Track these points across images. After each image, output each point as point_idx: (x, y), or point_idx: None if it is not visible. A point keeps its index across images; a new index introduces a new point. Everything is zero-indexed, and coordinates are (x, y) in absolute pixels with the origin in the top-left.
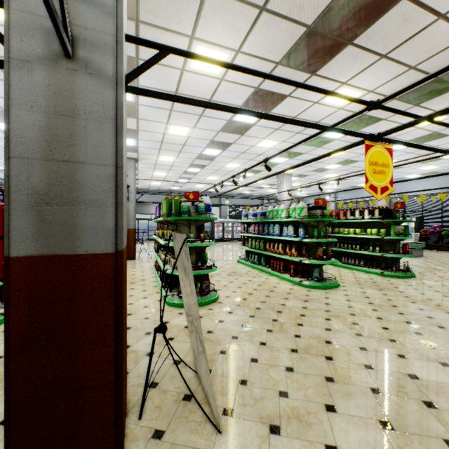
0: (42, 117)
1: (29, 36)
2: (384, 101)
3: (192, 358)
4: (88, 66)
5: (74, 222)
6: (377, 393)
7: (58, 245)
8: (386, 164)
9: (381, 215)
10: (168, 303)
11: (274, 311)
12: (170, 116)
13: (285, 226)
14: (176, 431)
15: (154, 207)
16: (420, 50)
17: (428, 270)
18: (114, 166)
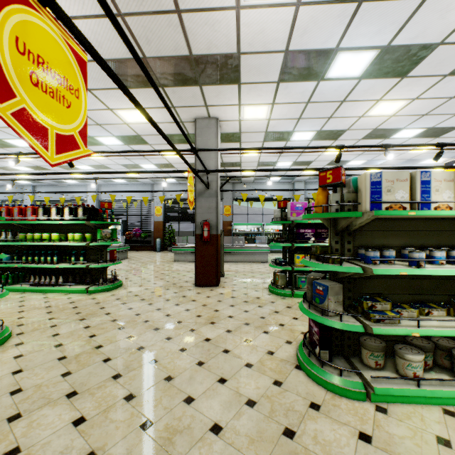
0: None
1: None
2: None
3: None
4: None
5: None
6: None
7: None
8: (72, 86)
9: (86, 215)
10: None
11: None
12: None
13: None
14: None
15: None
16: None
17: (133, 273)
18: None
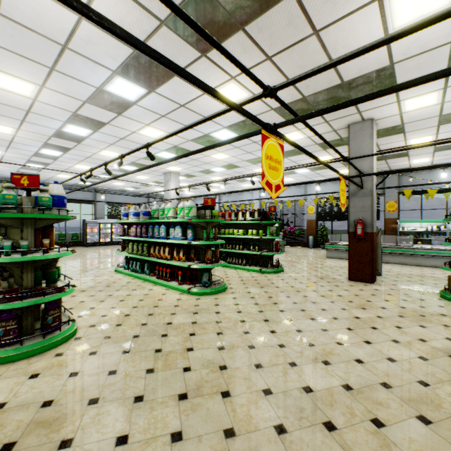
0: None
1: None
2: (281, 88)
3: None
4: None
5: None
6: (282, 433)
7: None
8: (279, 161)
9: (260, 216)
10: None
11: (158, 336)
12: None
13: (173, 228)
14: None
15: None
16: (297, 63)
17: (291, 263)
18: None
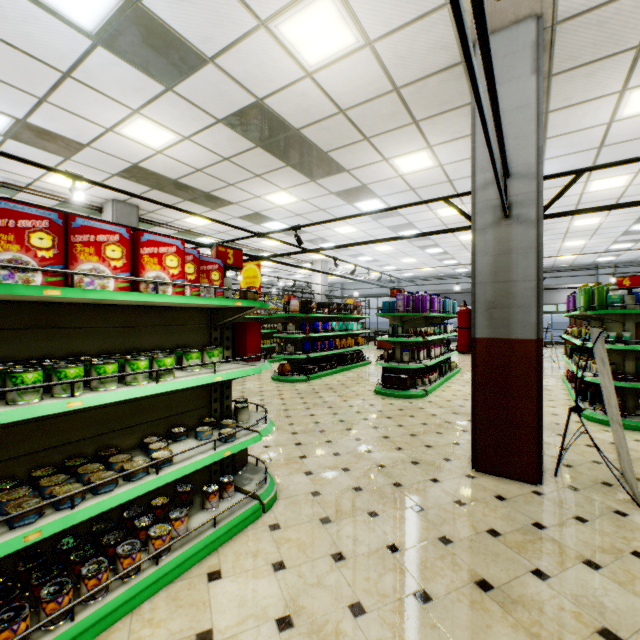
0: (491, 258)
1: (484, 214)
2: None
3: (617, 465)
4: (518, 218)
5: (509, 318)
6: None
7: (499, 333)
8: None
9: None
10: (585, 417)
11: None
12: (591, 173)
13: None
14: (591, 493)
15: (562, 293)
16: None
17: None
18: (536, 280)
